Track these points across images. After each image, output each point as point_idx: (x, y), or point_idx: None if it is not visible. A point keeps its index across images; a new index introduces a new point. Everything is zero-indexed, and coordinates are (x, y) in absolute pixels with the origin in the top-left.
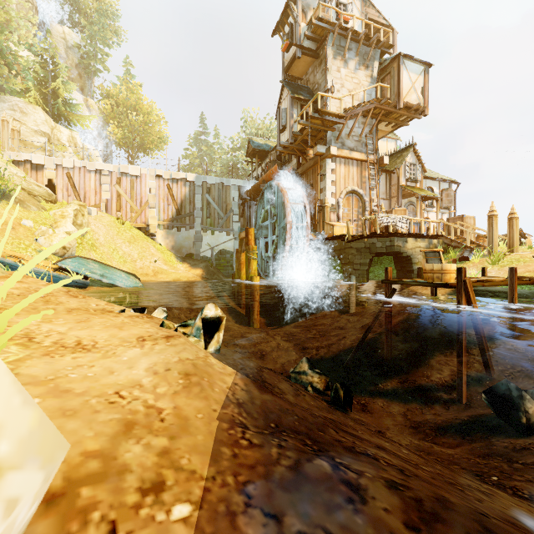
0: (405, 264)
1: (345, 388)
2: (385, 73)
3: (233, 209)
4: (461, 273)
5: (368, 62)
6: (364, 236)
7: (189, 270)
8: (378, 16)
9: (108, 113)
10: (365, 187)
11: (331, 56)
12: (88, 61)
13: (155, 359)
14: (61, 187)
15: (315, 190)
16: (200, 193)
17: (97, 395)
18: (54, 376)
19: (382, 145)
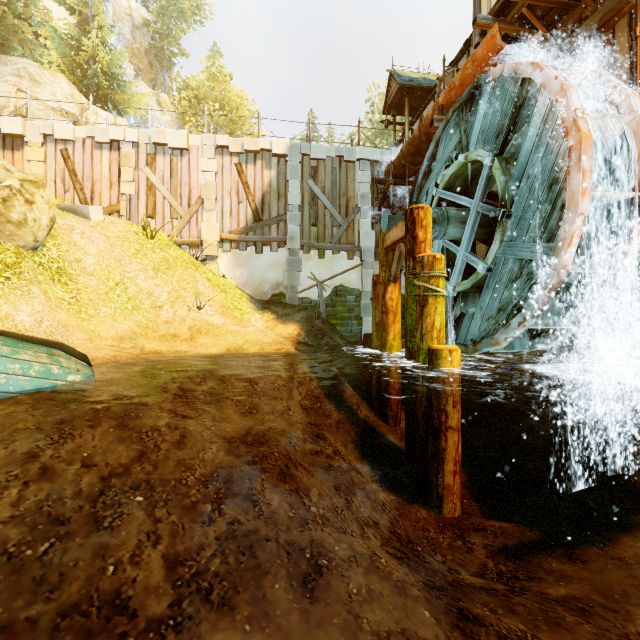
0: None
1: None
2: None
3: (360, 206)
4: None
5: None
6: None
7: (273, 327)
8: None
9: (184, 109)
10: None
11: None
12: (160, 44)
13: None
14: (52, 175)
15: None
16: (297, 177)
17: None
18: None
19: None
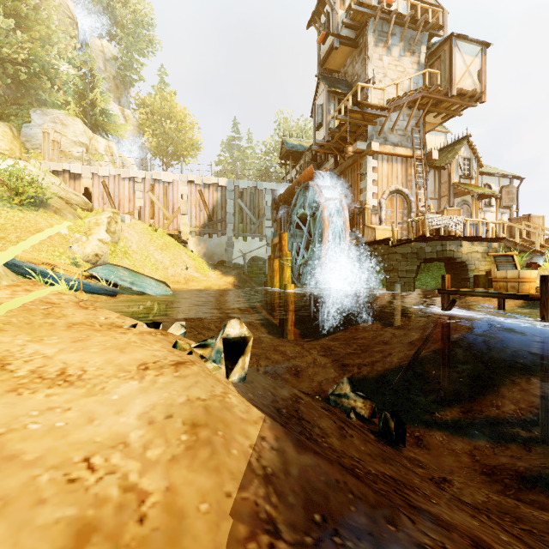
0: (459, 271)
1: (397, 418)
2: (434, 57)
3: (265, 213)
4: (547, 282)
5: (414, 47)
6: (411, 240)
7: (221, 278)
8: None
9: (144, 122)
10: (411, 186)
11: (372, 43)
12: (124, 72)
13: (155, 398)
14: (97, 195)
15: (354, 191)
16: (232, 198)
17: (54, 464)
18: (6, 428)
19: (429, 140)
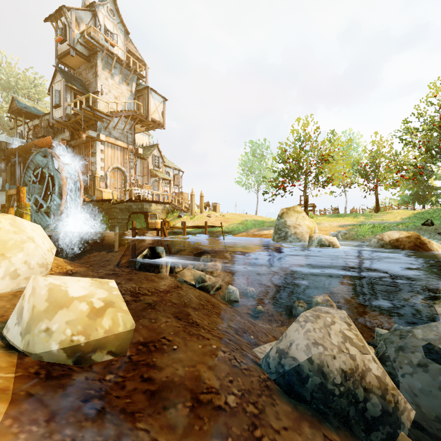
0: None
1: None
2: (140, 93)
3: None
4: (162, 224)
5: (129, 81)
6: (124, 201)
7: None
8: (136, 51)
9: None
10: (127, 166)
11: (101, 67)
12: None
13: None
14: None
15: (88, 162)
16: None
17: None
18: None
19: (140, 137)
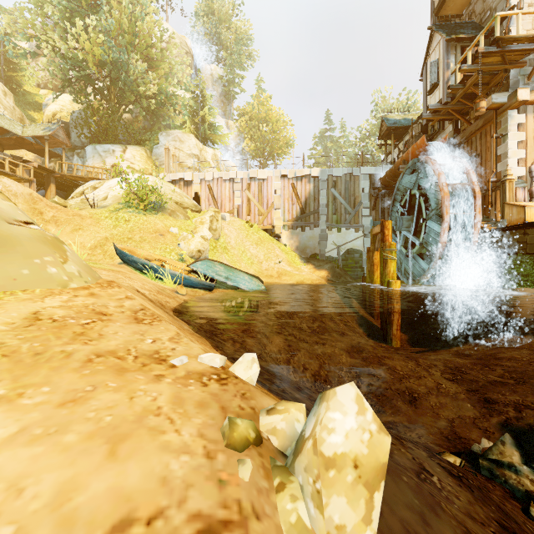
0: None
1: None
2: None
3: (362, 201)
4: None
5: None
6: None
7: (313, 272)
8: None
9: (243, 129)
10: None
11: None
12: (228, 88)
13: None
14: (204, 198)
15: (486, 161)
16: (325, 188)
17: None
18: None
19: None
